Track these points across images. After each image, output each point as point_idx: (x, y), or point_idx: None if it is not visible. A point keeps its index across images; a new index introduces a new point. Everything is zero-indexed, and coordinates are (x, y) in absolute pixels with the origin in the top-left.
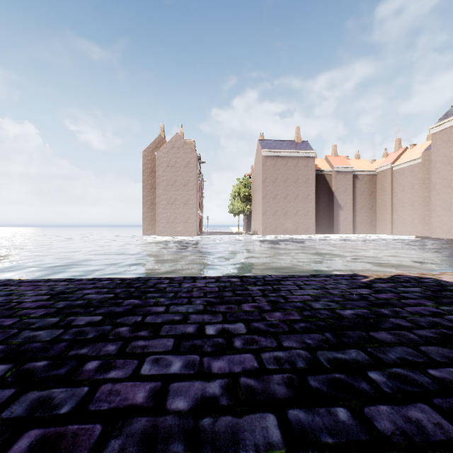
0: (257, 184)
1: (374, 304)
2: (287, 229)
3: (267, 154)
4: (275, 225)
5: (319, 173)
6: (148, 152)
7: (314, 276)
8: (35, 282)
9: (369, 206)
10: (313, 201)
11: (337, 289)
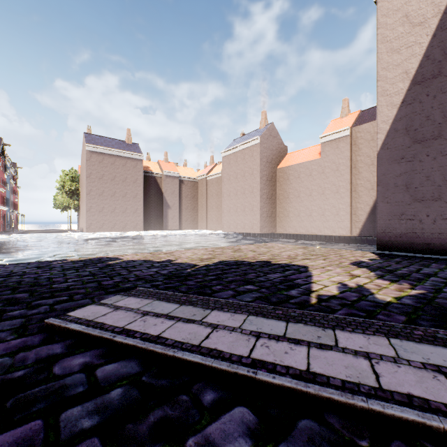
0: (83, 179)
1: (8, 276)
2: (115, 226)
3: (93, 150)
4: (102, 222)
5: (151, 175)
6: None
7: (17, 264)
8: None
9: (193, 207)
10: (142, 200)
11: (8, 270)
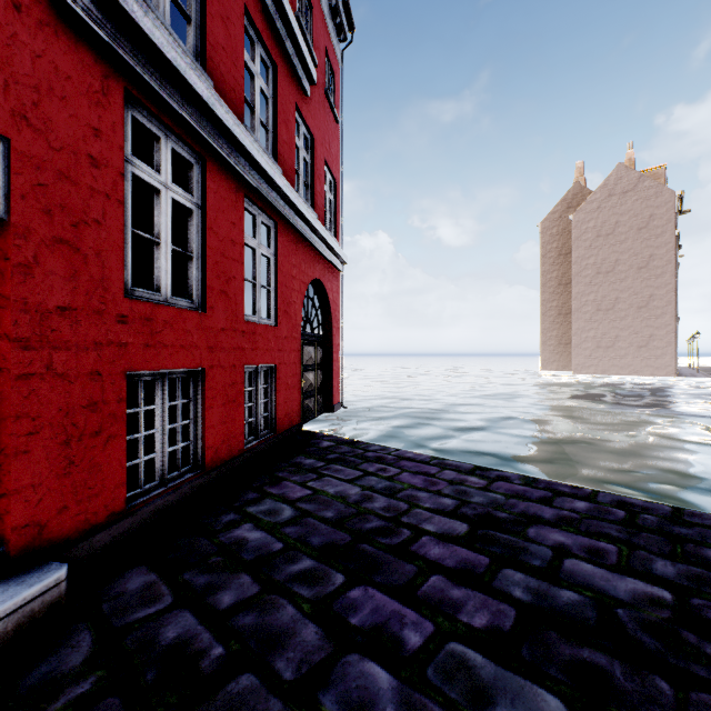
0: None
1: None
2: None
3: None
4: None
5: None
6: (551, 221)
7: None
8: (421, 464)
9: None
10: None
11: None
